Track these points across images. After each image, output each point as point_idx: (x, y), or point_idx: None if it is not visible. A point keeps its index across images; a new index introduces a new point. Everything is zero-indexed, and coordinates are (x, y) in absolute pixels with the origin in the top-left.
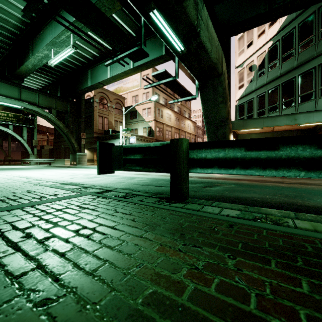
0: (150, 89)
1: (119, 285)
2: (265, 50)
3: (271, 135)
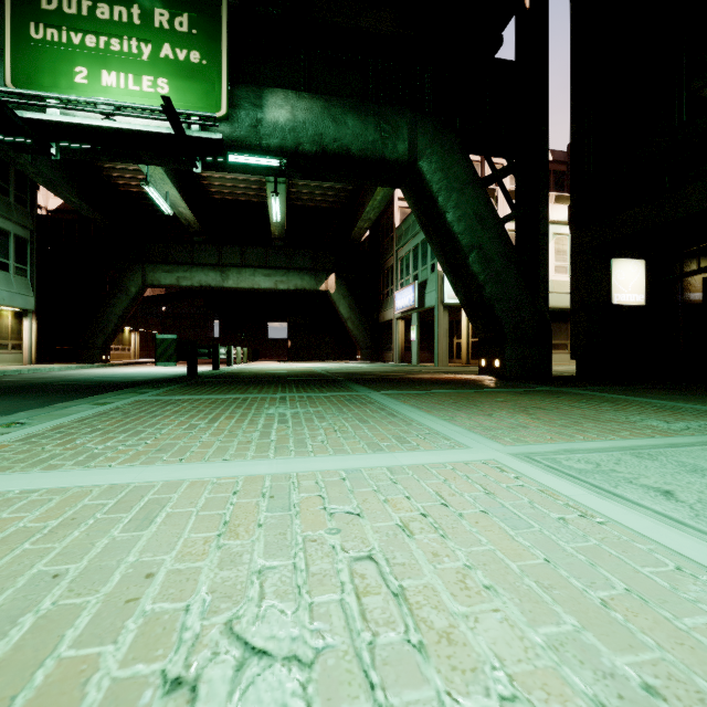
0: None
1: (260, 374)
2: None
3: None
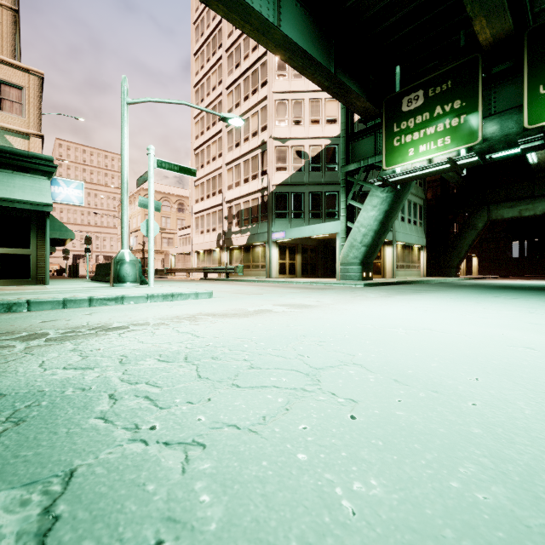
0: (0, 16)
1: None
2: (321, 145)
3: (300, 240)
